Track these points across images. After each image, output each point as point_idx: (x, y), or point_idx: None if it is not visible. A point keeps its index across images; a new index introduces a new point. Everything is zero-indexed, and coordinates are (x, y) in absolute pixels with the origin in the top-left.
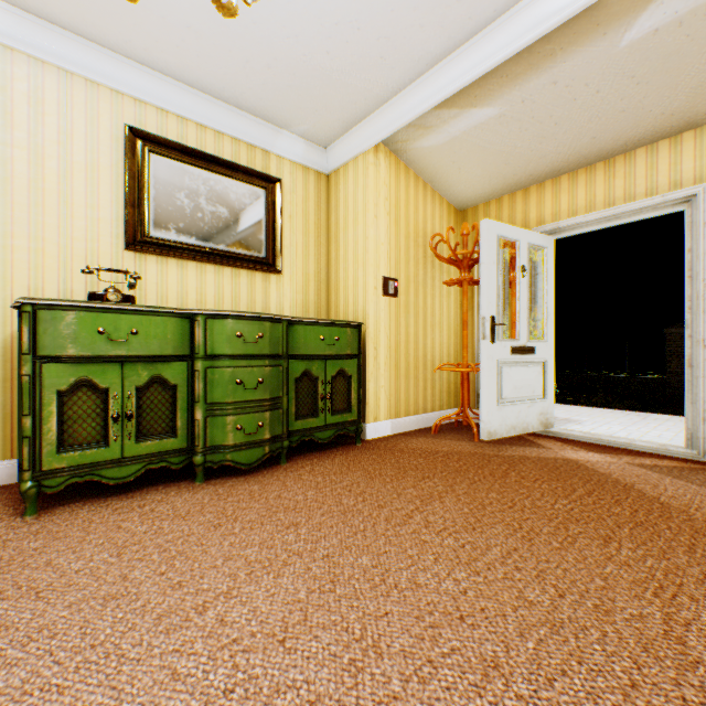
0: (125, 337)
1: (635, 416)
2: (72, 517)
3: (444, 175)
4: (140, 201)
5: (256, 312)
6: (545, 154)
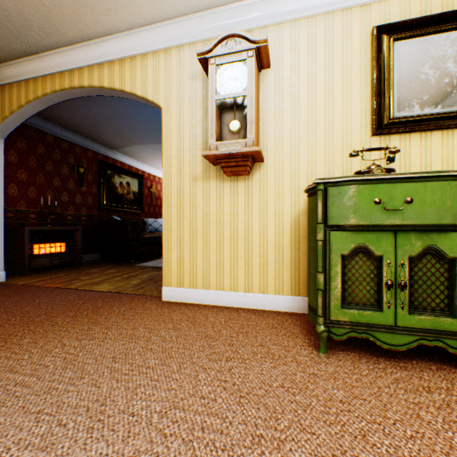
0: (397, 205)
1: None
2: (355, 371)
3: None
4: (384, 89)
5: None
6: None
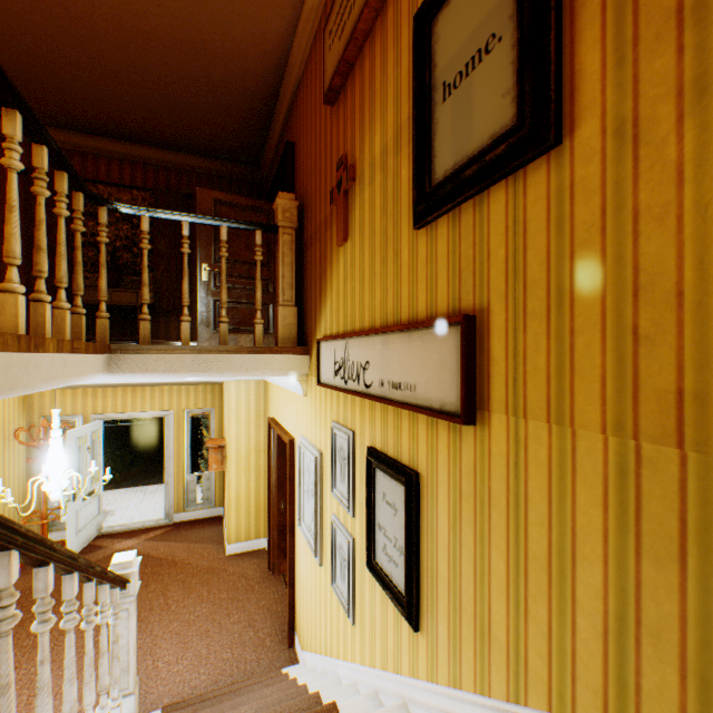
0: None
1: (142, 492)
2: None
3: None
4: None
5: None
6: (103, 384)
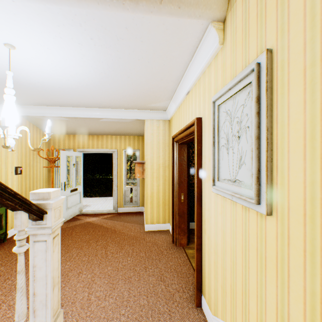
0: None
1: (105, 199)
2: None
3: (43, 125)
4: None
5: None
6: (81, 130)
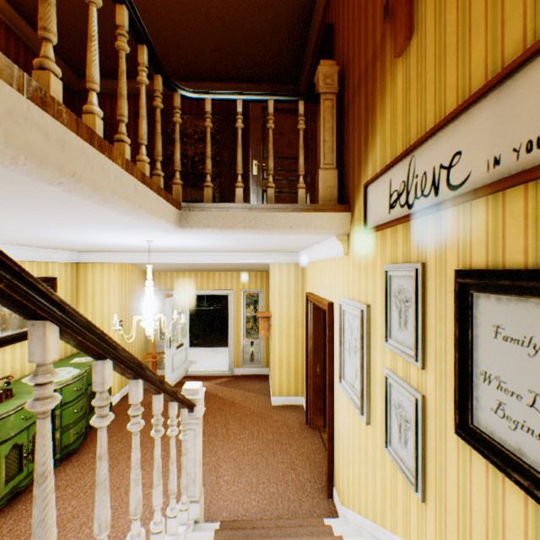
0: (31, 414)
1: (214, 351)
2: (22, 510)
3: (144, 264)
4: None
5: (81, 374)
6: (188, 268)
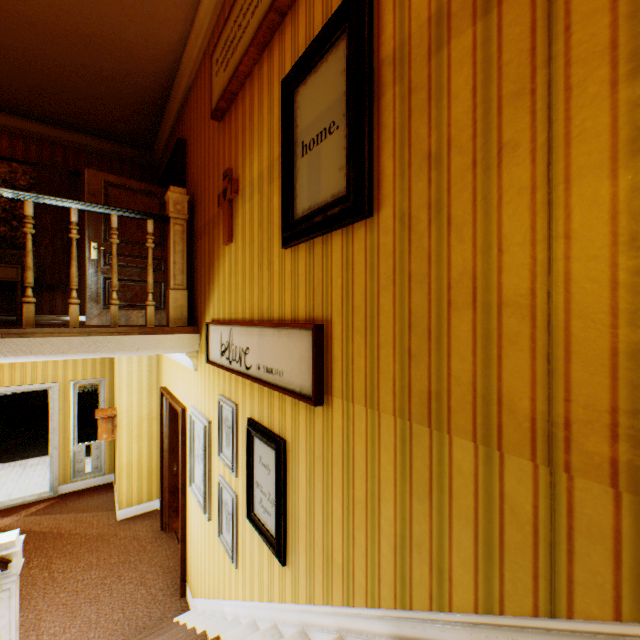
0: None
1: (21, 466)
2: None
3: None
4: None
5: None
6: None
